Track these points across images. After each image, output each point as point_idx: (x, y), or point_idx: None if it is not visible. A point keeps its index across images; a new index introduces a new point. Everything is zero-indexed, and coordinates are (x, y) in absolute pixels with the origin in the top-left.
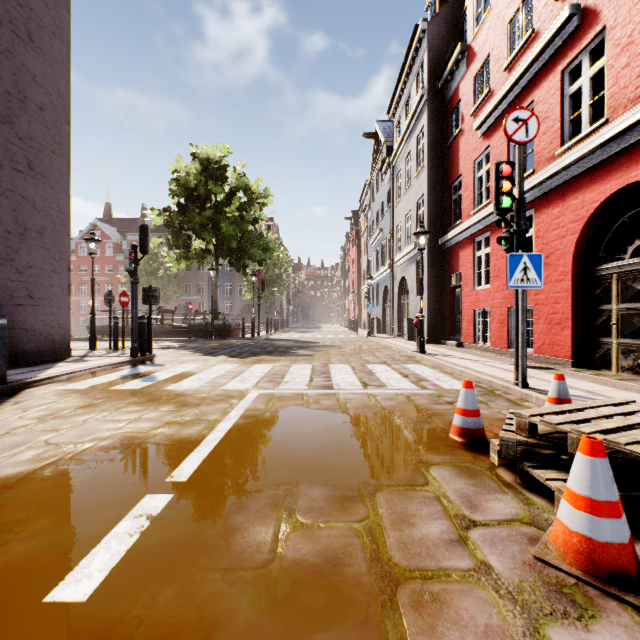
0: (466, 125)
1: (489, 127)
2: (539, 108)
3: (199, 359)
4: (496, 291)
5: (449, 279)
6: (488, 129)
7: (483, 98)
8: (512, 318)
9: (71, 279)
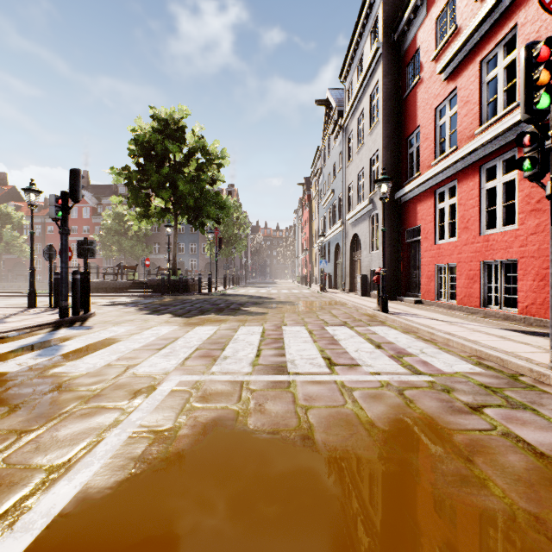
0: (426, 73)
1: (455, 68)
2: (526, 29)
3: (138, 319)
4: (464, 244)
5: (405, 234)
6: (454, 70)
7: (448, 38)
8: (485, 273)
9: (52, 239)
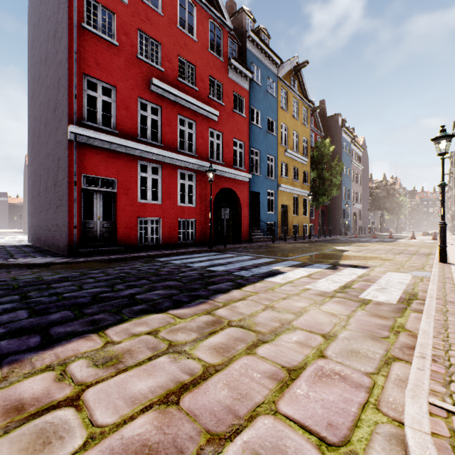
0: None
1: None
2: None
3: None
4: None
5: None
6: None
7: None
8: None
9: None
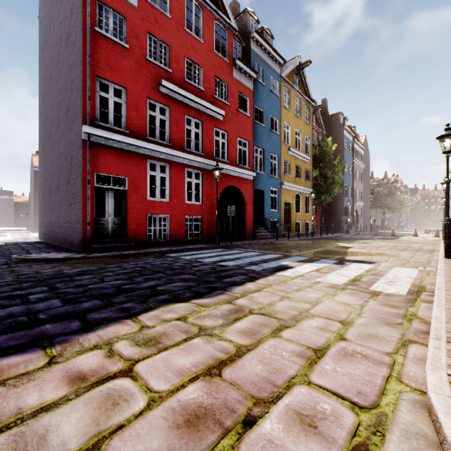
0: None
1: None
2: None
3: None
4: None
5: None
6: None
7: None
8: None
9: None
